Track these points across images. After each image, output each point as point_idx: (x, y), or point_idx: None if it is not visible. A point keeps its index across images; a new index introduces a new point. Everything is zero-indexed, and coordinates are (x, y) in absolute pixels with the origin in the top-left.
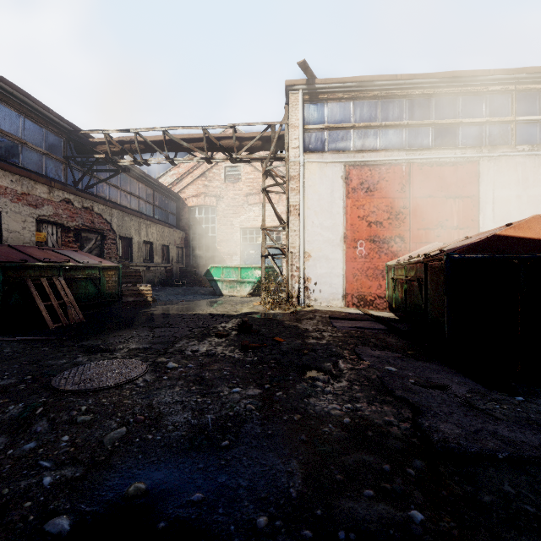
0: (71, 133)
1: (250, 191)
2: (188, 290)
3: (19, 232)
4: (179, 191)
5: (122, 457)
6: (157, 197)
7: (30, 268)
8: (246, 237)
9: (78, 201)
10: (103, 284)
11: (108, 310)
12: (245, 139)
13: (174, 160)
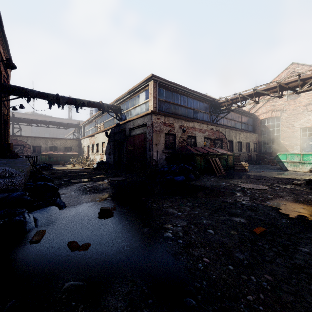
0: (212, 101)
1: (309, 102)
2: (262, 166)
3: (200, 142)
4: (254, 112)
5: (275, 200)
6: (243, 118)
7: (210, 155)
8: (305, 134)
9: (214, 128)
10: (228, 161)
11: (229, 172)
12: (307, 79)
13: (258, 101)
